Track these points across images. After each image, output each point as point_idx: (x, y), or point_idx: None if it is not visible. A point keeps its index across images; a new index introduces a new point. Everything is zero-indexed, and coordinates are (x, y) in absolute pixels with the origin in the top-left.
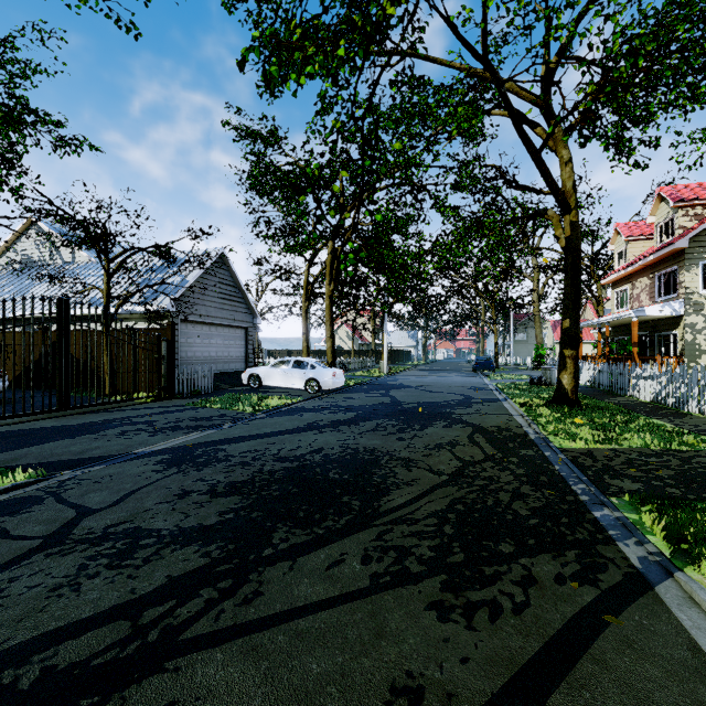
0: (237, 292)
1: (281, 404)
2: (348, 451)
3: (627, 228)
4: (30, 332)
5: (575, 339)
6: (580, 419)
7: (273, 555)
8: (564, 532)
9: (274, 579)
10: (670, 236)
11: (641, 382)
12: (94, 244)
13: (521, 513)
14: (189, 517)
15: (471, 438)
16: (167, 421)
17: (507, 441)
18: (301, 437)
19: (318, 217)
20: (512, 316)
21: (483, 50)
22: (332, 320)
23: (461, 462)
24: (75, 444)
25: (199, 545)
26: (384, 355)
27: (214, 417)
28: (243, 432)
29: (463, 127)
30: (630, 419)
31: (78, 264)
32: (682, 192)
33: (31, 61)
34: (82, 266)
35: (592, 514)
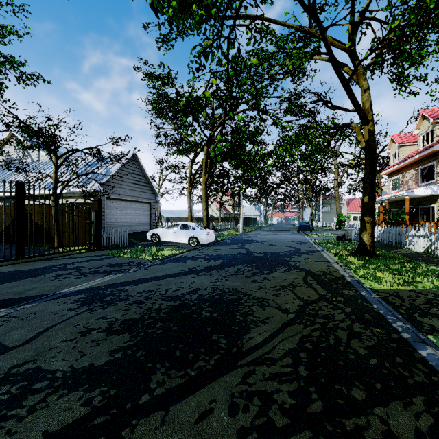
0: (145, 180)
1: (172, 254)
2: (216, 292)
3: (399, 138)
4: (6, 205)
5: (372, 210)
6: (379, 266)
7: (148, 403)
8: (403, 374)
9: (145, 437)
10: (430, 142)
11: (415, 239)
12: (46, 146)
13: (360, 352)
14: (83, 357)
15: (305, 280)
16: (90, 267)
17: (332, 283)
18: (183, 279)
19: (194, 117)
20: (321, 196)
21: (313, 4)
22: (207, 198)
23: (302, 301)
24: (18, 285)
25: (84, 390)
26: (240, 221)
27: (124, 264)
28: (142, 276)
29: (297, 63)
30: (415, 266)
31: (41, 161)
32: (438, 113)
33: (7, 26)
34: (43, 163)
35: (419, 353)
